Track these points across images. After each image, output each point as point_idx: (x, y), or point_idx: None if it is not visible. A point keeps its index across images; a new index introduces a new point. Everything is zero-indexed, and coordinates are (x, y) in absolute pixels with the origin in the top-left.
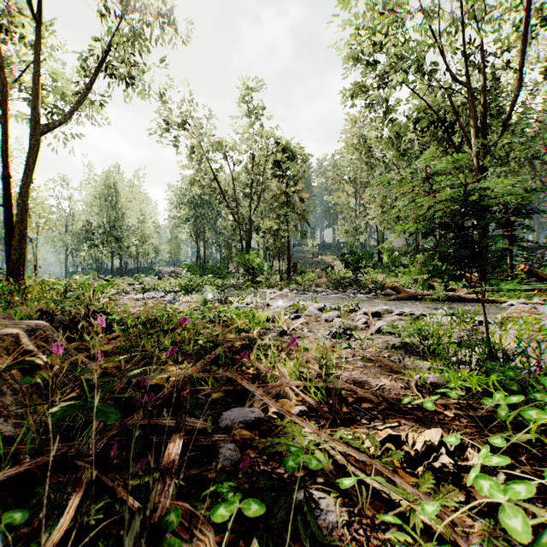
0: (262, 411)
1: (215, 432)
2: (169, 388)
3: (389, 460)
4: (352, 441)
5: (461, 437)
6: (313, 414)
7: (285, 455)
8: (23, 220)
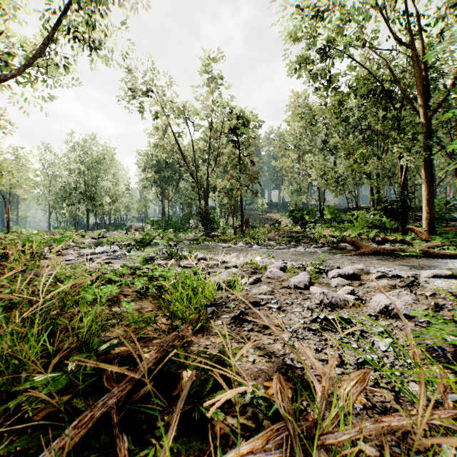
0: None
1: None
2: None
3: None
4: None
5: None
6: None
7: None
8: None
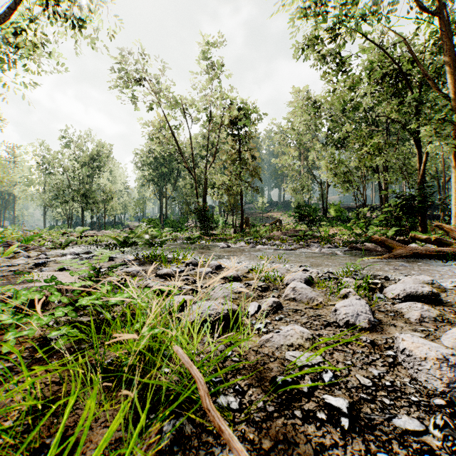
0: None
1: None
2: None
3: None
4: None
5: None
6: None
7: None
8: None
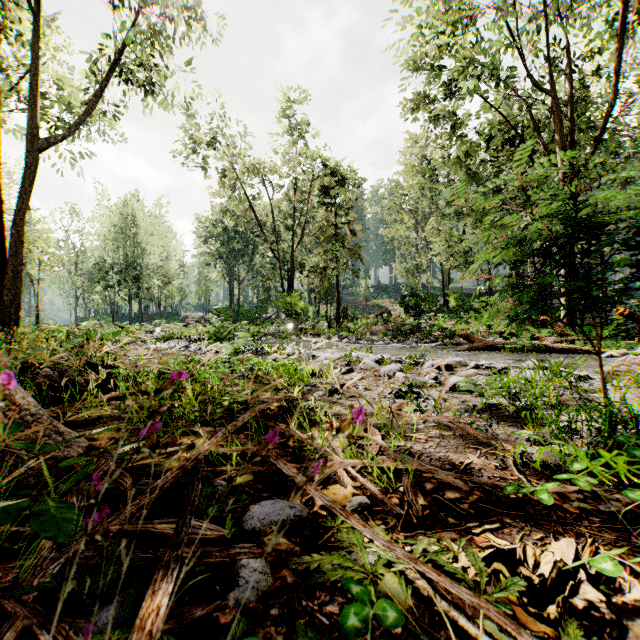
0: (306, 504)
1: (237, 538)
2: (174, 471)
3: (504, 595)
4: (442, 560)
5: (612, 556)
6: (377, 509)
7: (340, 580)
8: (18, 253)
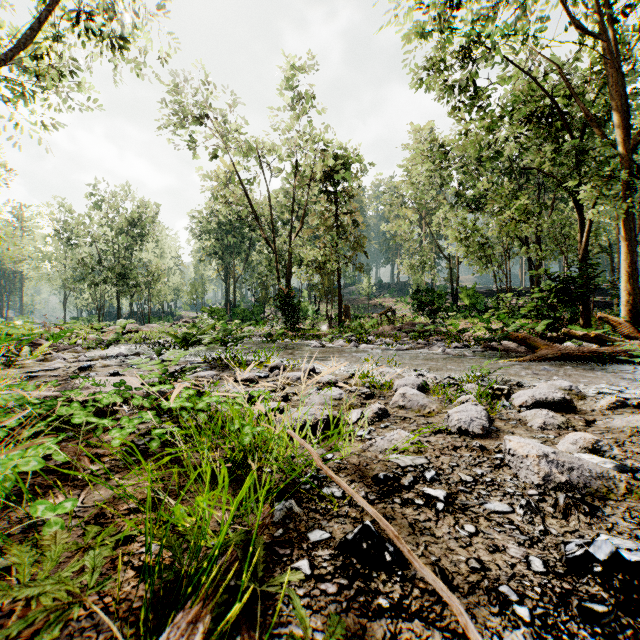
0: None
1: None
2: None
3: None
4: None
5: None
6: None
7: None
8: None
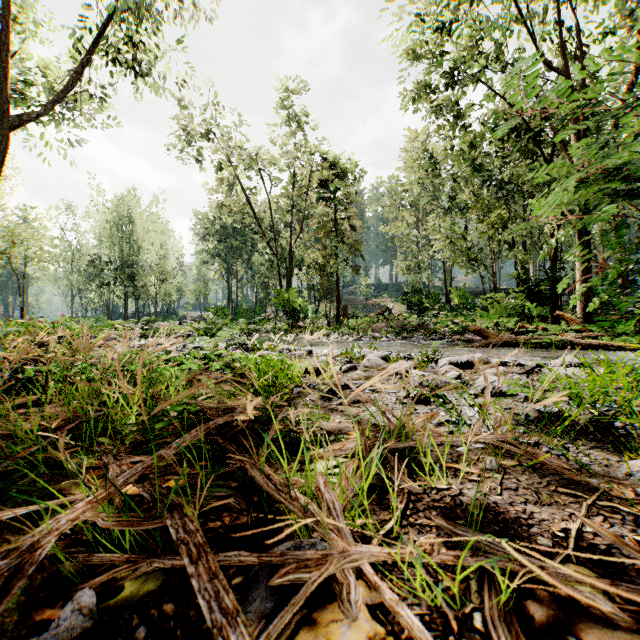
0: None
1: None
2: None
3: None
4: None
5: None
6: None
7: None
8: None
